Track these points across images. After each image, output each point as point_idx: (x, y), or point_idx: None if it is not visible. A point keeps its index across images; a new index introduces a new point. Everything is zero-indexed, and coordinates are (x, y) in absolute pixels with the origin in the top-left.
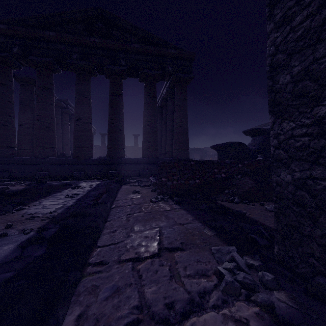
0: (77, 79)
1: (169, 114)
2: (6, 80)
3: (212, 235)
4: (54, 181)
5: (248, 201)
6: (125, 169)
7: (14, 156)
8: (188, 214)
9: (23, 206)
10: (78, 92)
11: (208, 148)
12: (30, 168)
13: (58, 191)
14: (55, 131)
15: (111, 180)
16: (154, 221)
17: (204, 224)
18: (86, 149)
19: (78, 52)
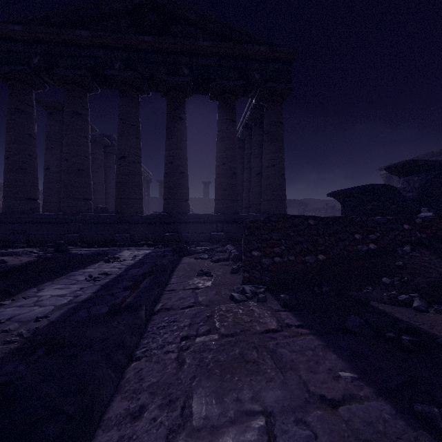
0: (121, 99)
1: (254, 148)
2: (25, 104)
3: None
4: (87, 248)
5: None
6: (188, 230)
7: (35, 212)
8: (328, 349)
9: (5, 297)
10: (122, 118)
11: (309, 200)
12: (55, 228)
13: (82, 267)
14: (90, 176)
15: (169, 246)
16: (246, 378)
17: (400, 408)
18: (133, 201)
19: (121, 59)
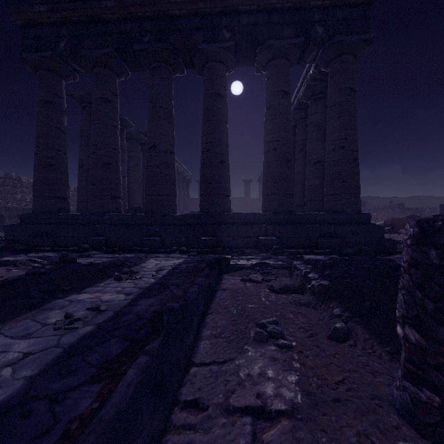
0: (151, 79)
1: (311, 130)
2: (54, 95)
3: None
4: (111, 254)
5: None
6: (230, 234)
7: (64, 212)
8: None
9: None
10: (152, 100)
11: (365, 198)
12: (80, 230)
13: (78, 289)
14: (119, 171)
15: (205, 254)
16: None
17: None
18: (164, 198)
19: (151, 30)
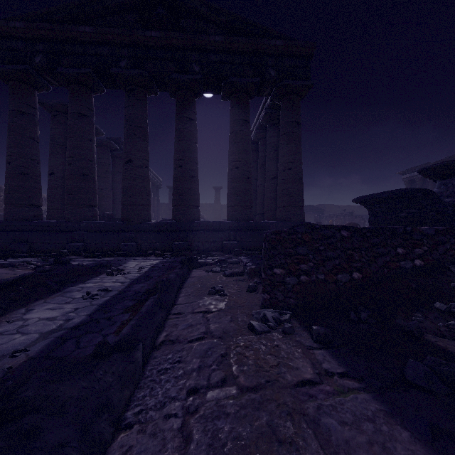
0: (127, 99)
1: (269, 150)
2: (27, 106)
3: None
4: (91, 258)
5: None
6: (199, 239)
7: (37, 219)
8: (393, 419)
9: None
10: (128, 119)
11: (325, 206)
12: (58, 237)
13: (81, 281)
14: (95, 181)
15: (178, 256)
16: None
17: None
18: (140, 208)
19: (127, 56)
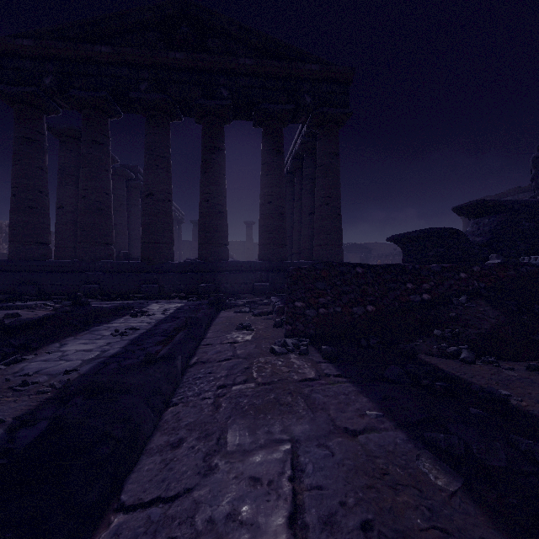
0: (148, 126)
1: (306, 183)
2: (35, 132)
3: (453, 489)
4: (108, 301)
5: (495, 358)
6: (228, 280)
7: (46, 259)
8: (361, 394)
9: (26, 352)
10: (149, 148)
11: (373, 245)
12: (70, 278)
13: (106, 322)
14: (112, 216)
15: (204, 299)
16: (278, 416)
17: (413, 436)
18: (162, 246)
19: (148, 79)
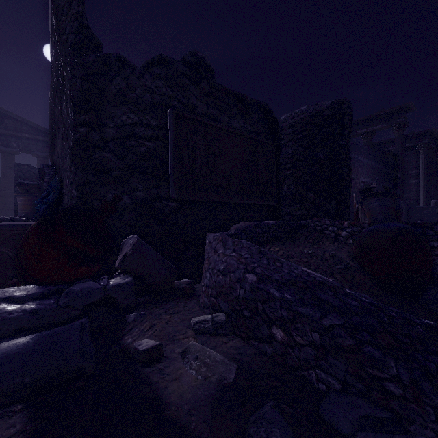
0: None
1: None
2: None
3: None
4: None
5: None
6: None
7: None
8: None
9: None
10: None
11: None
12: None
13: None
14: None
15: None
16: None
17: None
18: None
19: None
